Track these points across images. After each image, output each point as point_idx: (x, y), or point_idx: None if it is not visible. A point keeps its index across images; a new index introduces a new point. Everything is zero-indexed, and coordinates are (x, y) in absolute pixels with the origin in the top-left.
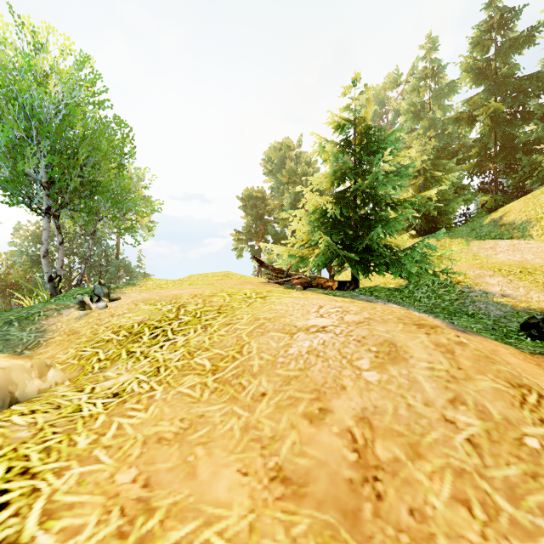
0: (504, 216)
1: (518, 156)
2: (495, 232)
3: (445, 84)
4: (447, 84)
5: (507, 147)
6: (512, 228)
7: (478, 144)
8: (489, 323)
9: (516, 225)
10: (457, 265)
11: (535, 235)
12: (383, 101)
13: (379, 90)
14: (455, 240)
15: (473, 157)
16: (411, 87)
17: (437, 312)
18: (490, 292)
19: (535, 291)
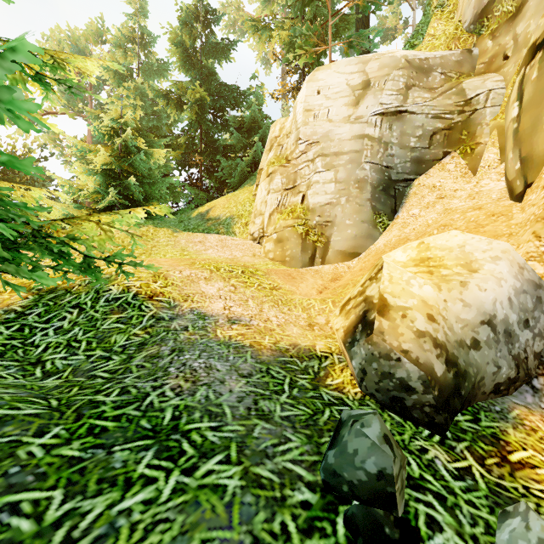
0: (211, 210)
1: (219, 157)
2: (203, 226)
3: (156, 61)
4: (157, 62)
5: (211, 147)
6: (218, 223)
7: (186, 135)
8: (232, 489)
9: (222, 221)
10: (156, 260)
11: (238, 233)
12: (85, 53)
13: (79, 36)
14: (161, 230)
15: (181, 148)
16: (116, 41)
17: (24, 472)
18: (209, 315)
19: (268, 304)
